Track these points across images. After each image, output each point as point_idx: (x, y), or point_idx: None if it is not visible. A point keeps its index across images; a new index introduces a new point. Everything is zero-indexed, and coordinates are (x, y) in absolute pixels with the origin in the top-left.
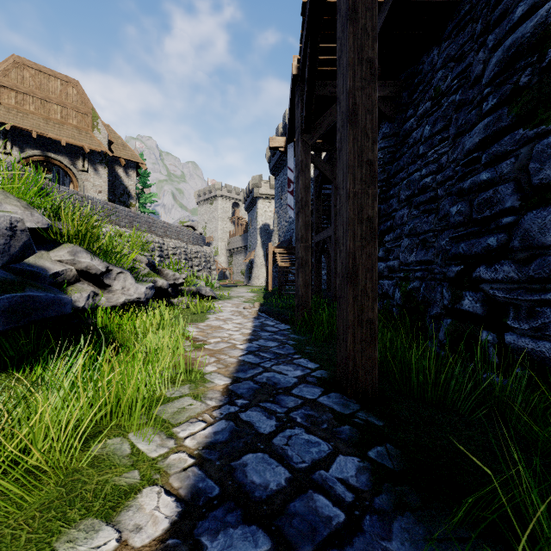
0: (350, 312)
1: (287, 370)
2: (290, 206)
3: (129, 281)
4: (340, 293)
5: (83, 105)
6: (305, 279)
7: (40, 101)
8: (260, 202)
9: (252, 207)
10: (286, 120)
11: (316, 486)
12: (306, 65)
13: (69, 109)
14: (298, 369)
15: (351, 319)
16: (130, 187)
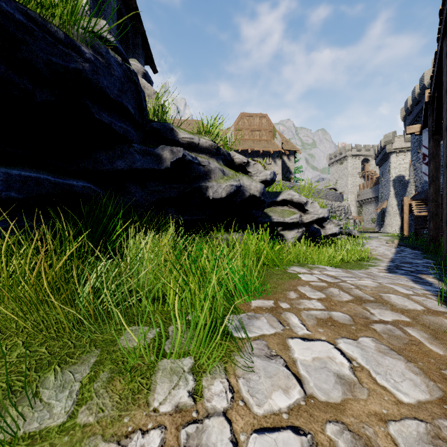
0: (446, 235)
1: (417, 261)
2: (425, 173)
3: (332, 225)
4: (443, 229)
5: (269, 126)
6: (435, 225)
7: (250, 132)
8: (393, 157)
9: (384, 161)
10: (423, 82)
11: (423, 271)
12: (435, 101)
13: (262, 131)
14: (423, 261)
15: (446, 238)
16: (290, 167)
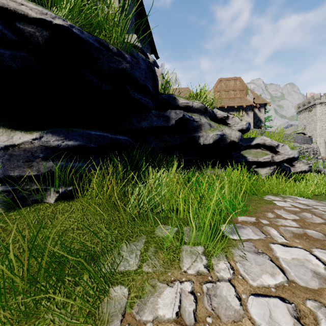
0: None
1: None
2: None
3: (301, 164)
4: None
5: (242, 86)
6: None
7: (227, 92)
8: None
9: None
10: None
11: None
12: None
13: (236, 91)
14: None
15: None
16: (261, 117)
